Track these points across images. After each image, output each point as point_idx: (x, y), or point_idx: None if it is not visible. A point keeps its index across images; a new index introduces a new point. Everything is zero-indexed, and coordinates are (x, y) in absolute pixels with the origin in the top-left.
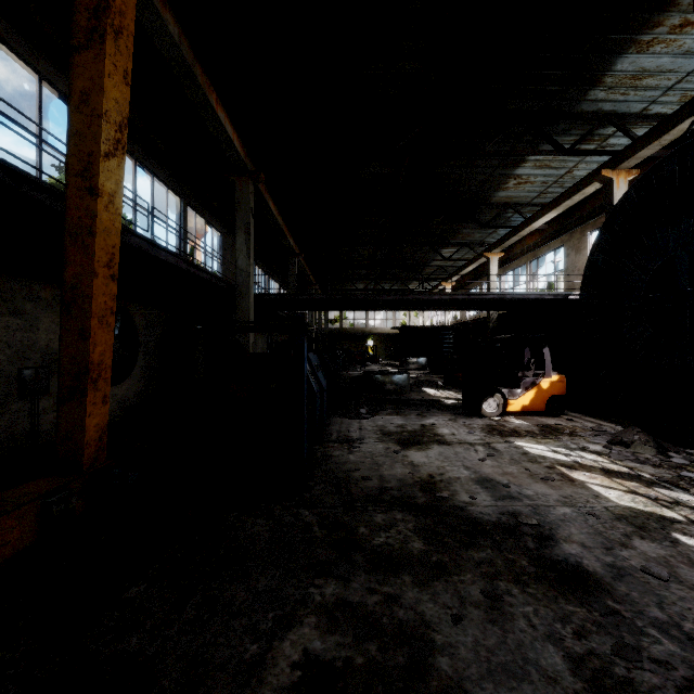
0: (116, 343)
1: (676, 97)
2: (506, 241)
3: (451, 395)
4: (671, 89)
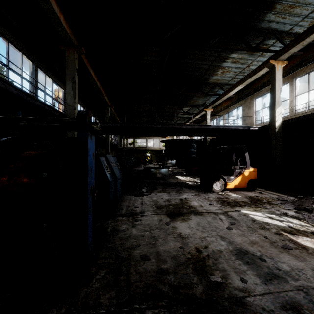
0: None
1: (307, 22)
2: (215, 102)
3: (191, 179)
4: (307, 17)
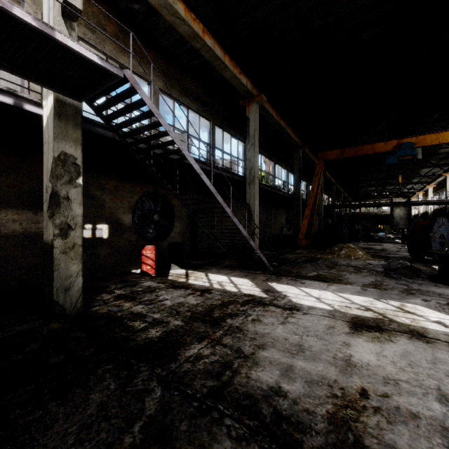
0: (289, 221)
1: None
2: None
3: None
4: None
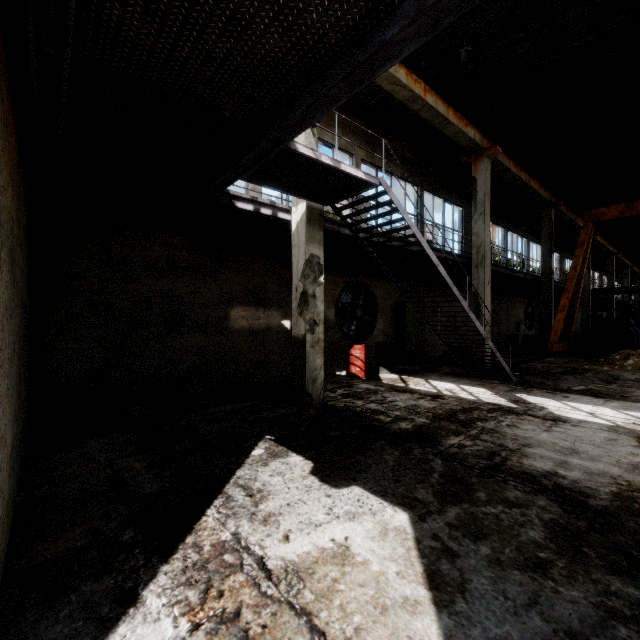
0: (530, 315)
1: None
2: None
3: None
4: None
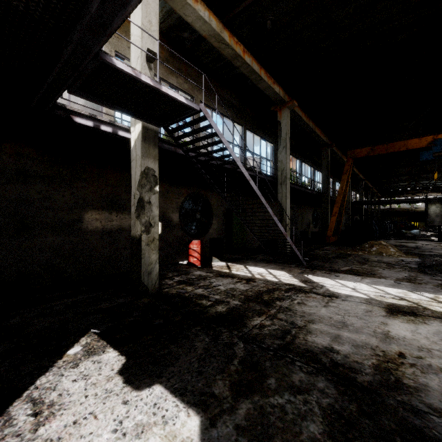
0: (315, 218)
1: None
2: None
3: None
4: None
